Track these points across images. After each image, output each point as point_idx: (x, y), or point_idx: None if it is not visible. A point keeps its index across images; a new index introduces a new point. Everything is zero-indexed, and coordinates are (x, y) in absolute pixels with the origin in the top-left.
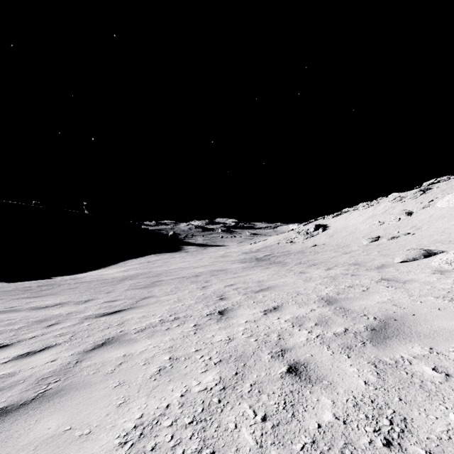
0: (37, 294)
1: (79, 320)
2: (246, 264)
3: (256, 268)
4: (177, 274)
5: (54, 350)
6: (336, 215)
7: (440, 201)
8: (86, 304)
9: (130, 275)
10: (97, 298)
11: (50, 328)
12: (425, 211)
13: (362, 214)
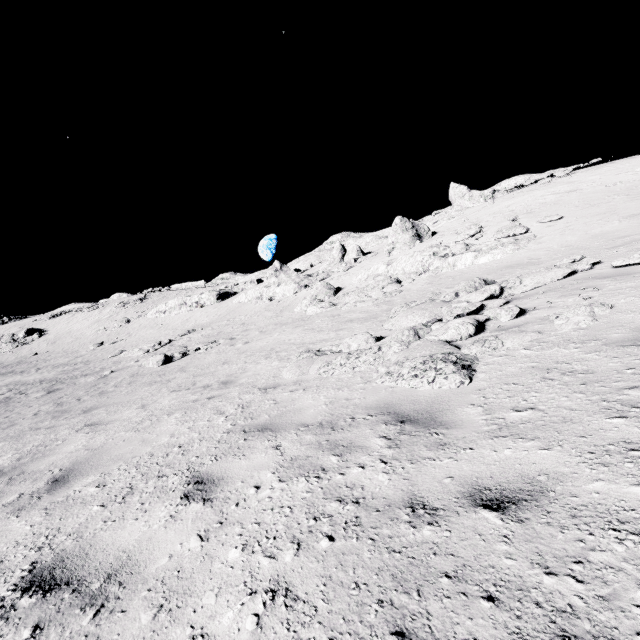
0: None
1: None
2: None
3: None
4: None
5: None
6: (55, 316)
7: (148, 313)
8: None
9: None
10: None
11: None
12: (139, 320)
13: (87, 318)
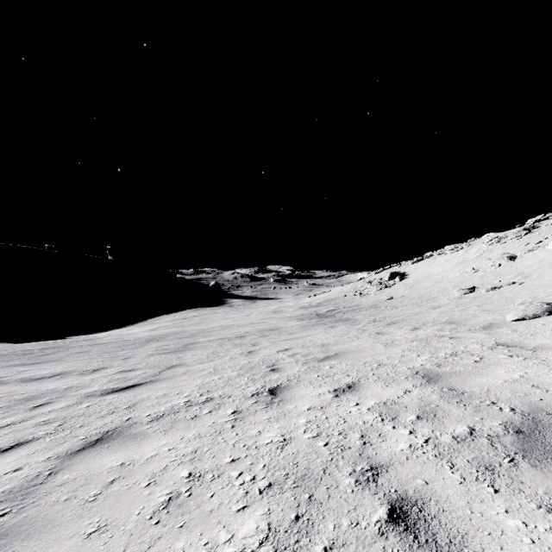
0: (36, 360)
1: (77, 398)
2: (305, 322)
3: (318, 327)
4: (217, 335)
5: (26, 450)
6: (416, 260)
7: None
8: (93, 375)
9: (159, 335)
10: (110, 366)
11: (35, 411)
12: (533, 254)
13: (449, 259)
